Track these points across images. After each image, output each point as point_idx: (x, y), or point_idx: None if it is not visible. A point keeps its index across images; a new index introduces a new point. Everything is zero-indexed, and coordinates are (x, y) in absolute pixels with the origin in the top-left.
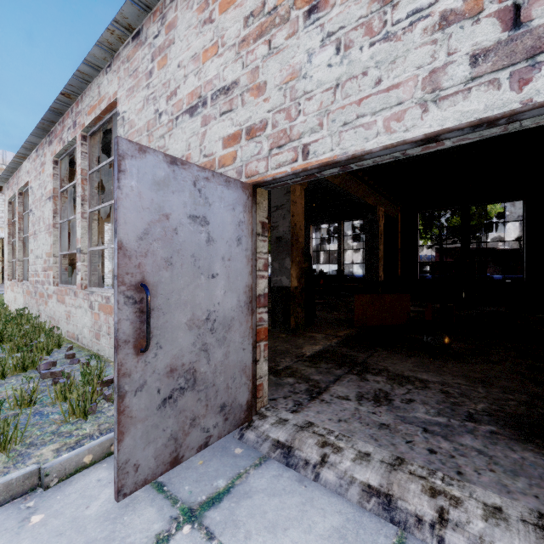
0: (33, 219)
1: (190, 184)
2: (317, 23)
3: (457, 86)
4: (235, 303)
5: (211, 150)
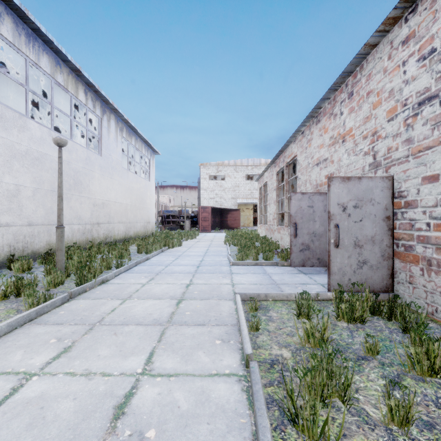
0: (269, 198)
1: (308, 198)
2: (344, 146)
3: (366, 172)
4: (323, 229)
5: (322, 179)
